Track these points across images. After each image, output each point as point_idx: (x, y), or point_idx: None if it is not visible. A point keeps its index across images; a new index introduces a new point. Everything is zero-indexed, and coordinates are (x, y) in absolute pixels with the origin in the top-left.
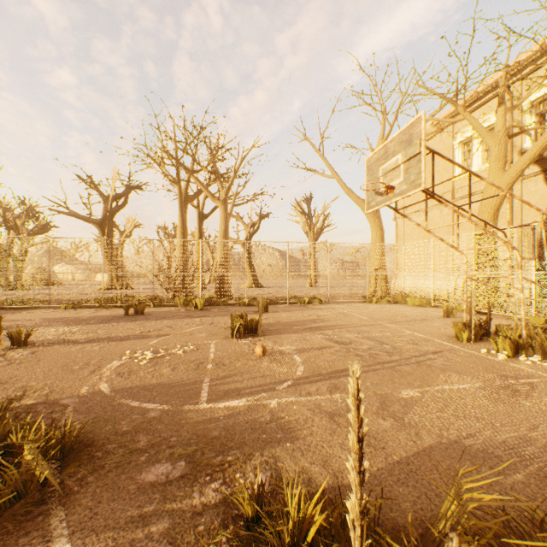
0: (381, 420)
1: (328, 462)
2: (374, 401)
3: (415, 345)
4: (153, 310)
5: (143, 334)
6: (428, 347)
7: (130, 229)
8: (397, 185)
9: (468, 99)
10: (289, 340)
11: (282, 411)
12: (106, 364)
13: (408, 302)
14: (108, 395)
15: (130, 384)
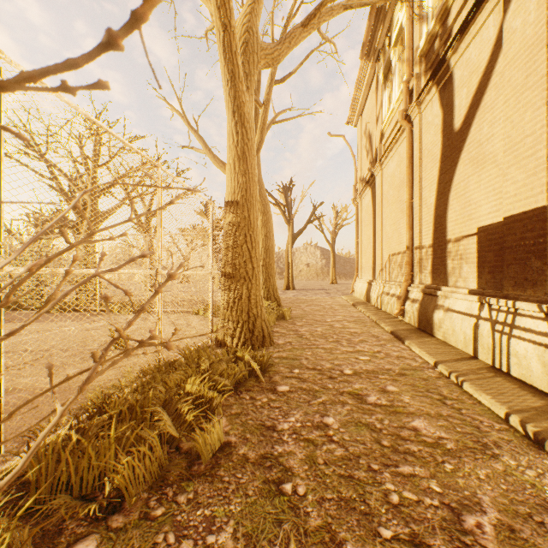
0: None
1: None
2: None
3: None
4: None
5: None
6: None
7: None
8: None
9: None
10: None
11: None
12: None
13: None
14: None
15: None
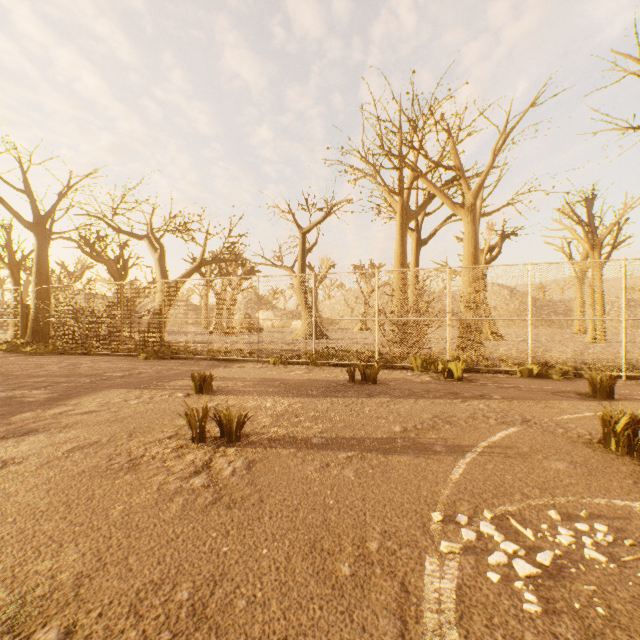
0: None
1: None
2: None
3: None
4: (382, 375)
5: (411, 438)
6: None
7: (324, 270)
8: None
9: None
10: None
11: None
12: (412, 573)
13: None
14: None
15: None
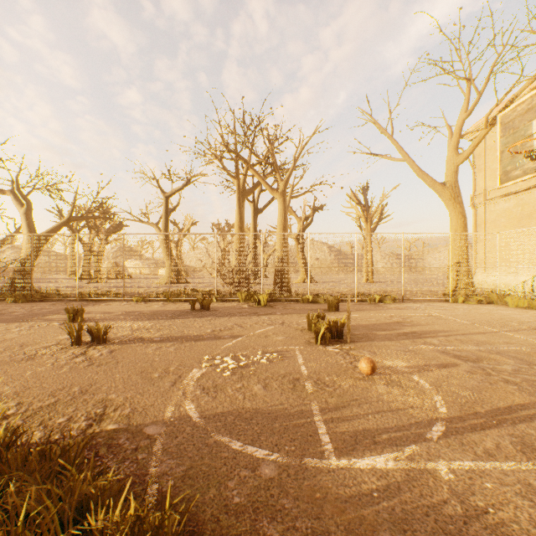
0: None
1: None
2: None
3: None
4: (216, 305)
5: (215, 334)
6: None
7: (188, 226)
8: None
9: None
10: (389, 351)
11: (472, 493)
12: (186, 373)
13: (508, 303)
14: (199, 424)
15: (220, 407)
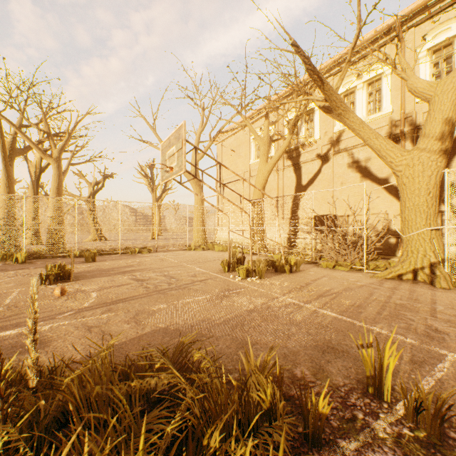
0: (126, 324)
1: (64, 354)
2: (132, 314)
3: (194, 277)
4: None
5: None
6: (201, 277)
7: None
8: (174, 167)
9: (257, 110)
10: (97, 282)
11: (50, 331)
12: None
13: (215, 249)
14: None
15: None
